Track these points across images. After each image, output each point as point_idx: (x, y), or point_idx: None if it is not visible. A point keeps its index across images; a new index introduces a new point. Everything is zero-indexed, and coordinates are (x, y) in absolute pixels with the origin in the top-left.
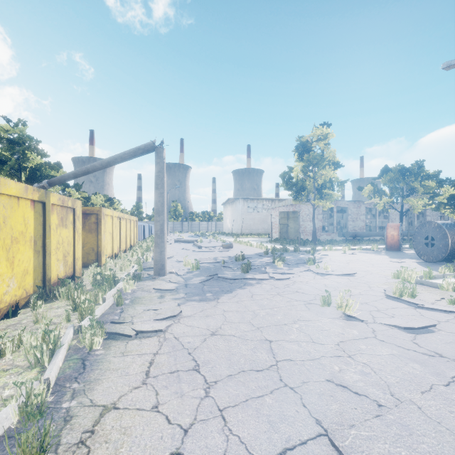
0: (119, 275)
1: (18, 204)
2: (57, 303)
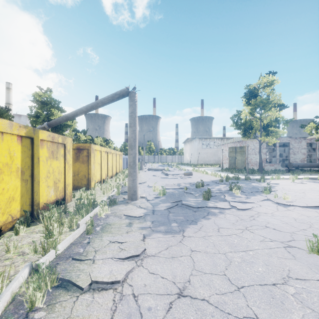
0: (101, 198)
1: (1, 138)
2: (40, 226)
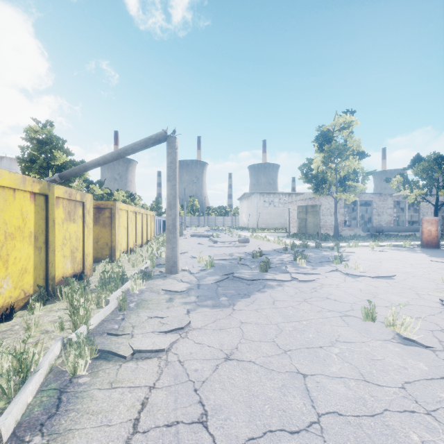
0: (130, 272)
1: (13, 196)
2: (59, 304)
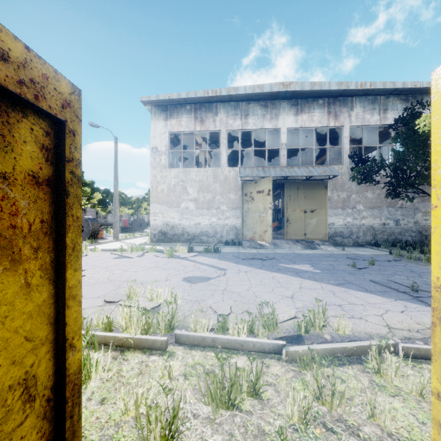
0: None
1: None
2: None
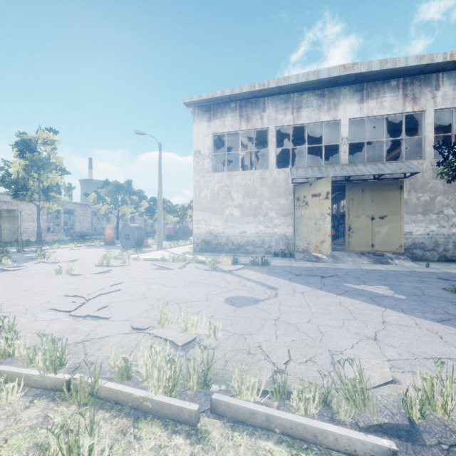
0: None
1: None
2: None
